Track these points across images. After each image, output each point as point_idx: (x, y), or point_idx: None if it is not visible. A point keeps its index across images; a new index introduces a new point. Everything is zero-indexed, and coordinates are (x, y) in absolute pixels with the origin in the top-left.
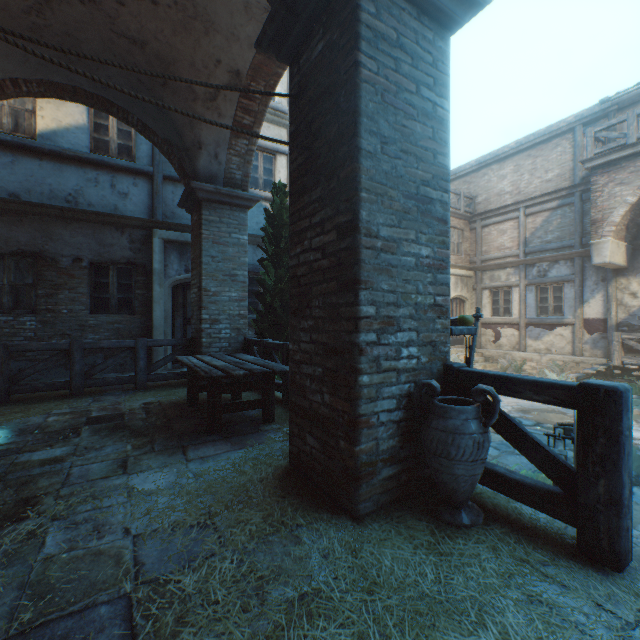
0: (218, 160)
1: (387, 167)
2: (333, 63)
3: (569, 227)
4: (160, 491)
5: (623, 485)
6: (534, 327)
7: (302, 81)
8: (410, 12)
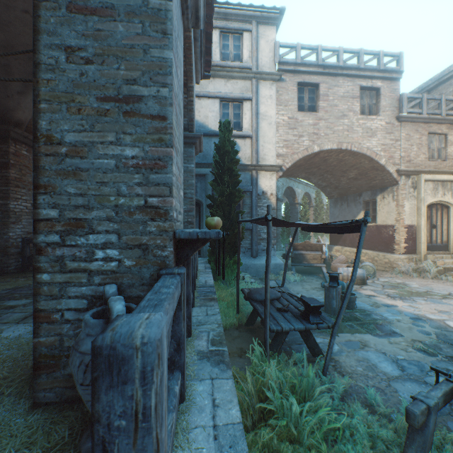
0: None
1: (75, 75)
2: None
3: None
4: (3, 339)
5: None
6: None
7: None
8: None
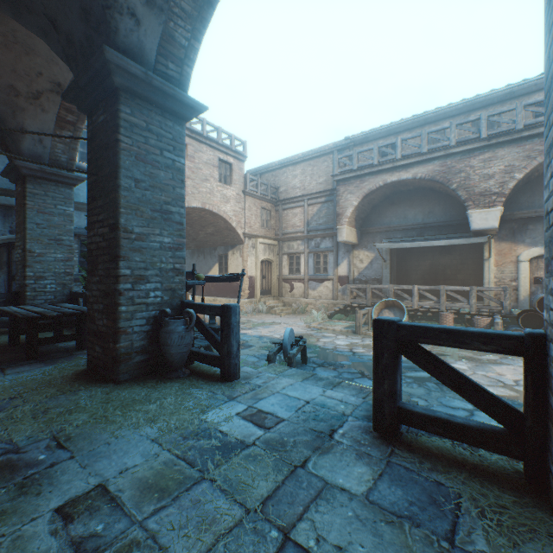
0: (43, 144)
1: (140, 195)
2: (108, 132)
3: (331, 216)
4: None
5: (233, 345)
6: (313, 281)
7: (94, 131)
8: (156, 111)
